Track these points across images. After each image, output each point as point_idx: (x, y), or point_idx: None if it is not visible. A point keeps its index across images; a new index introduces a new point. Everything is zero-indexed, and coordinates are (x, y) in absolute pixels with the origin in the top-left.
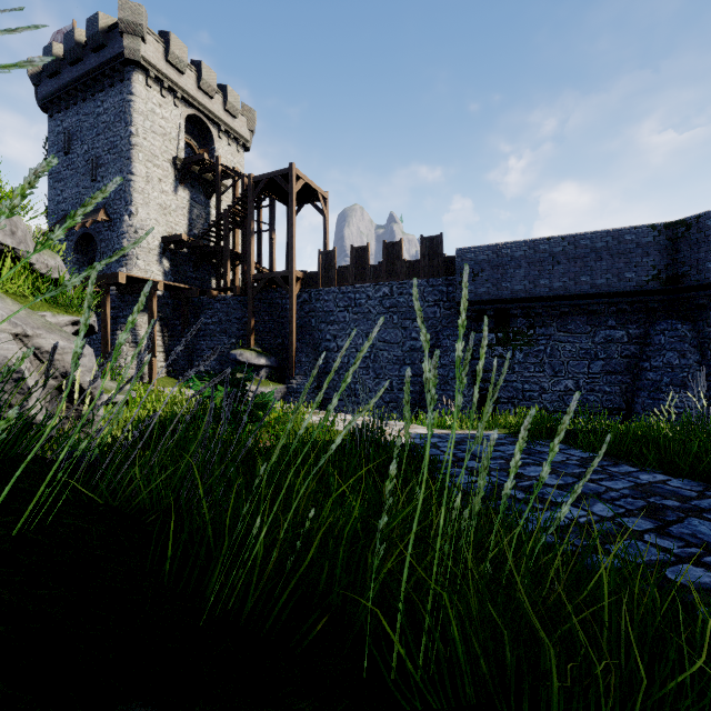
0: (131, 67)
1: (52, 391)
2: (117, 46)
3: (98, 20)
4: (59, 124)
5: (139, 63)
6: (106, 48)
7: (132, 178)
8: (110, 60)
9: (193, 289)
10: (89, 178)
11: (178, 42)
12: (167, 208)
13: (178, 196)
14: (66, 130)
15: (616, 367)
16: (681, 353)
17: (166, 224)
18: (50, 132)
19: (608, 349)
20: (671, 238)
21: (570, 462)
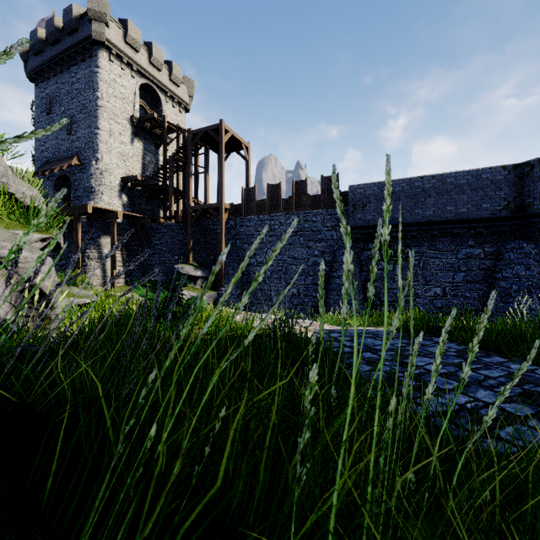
0: (97, 46)
1: (17, 294)
2: (86, 30)
3: (72, 10)
4: (42, 91)
5: (103, 43)
6: (78, 31)
7: (98, 132)
8: (81, 41)
9: (145, 217)
10: (65, 132)
11: (134, 27)
12: (125, 155)
13: (134, 146)
14: (47, 95)
15: (474, 277)
16: (527, 266)
17: (124, 168)
18: (36, 97)
19: (468, 263)
20: (518, 176)
21: (449, 354)
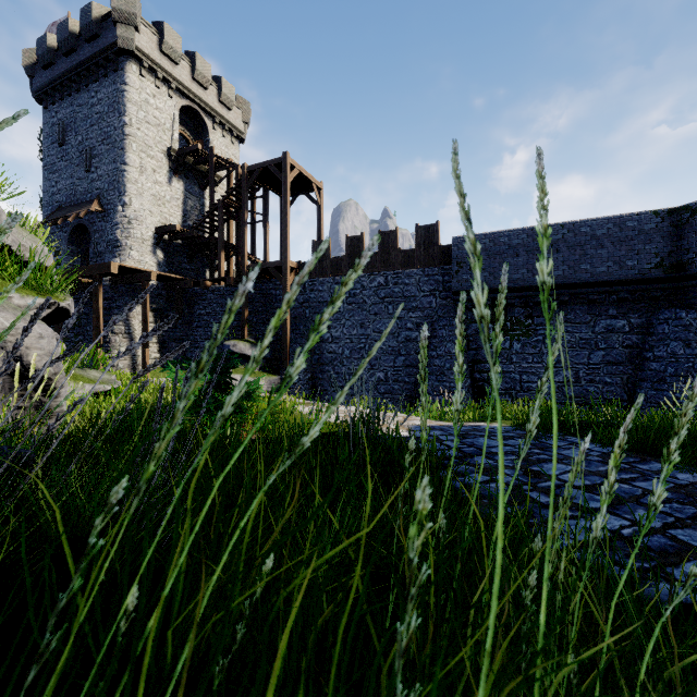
0: (125, 57)
1: (5, 377)
2: (110, 35)
3: (91, 10)
4: (53, 116)
5: (132, 53)
6: (99, 38)
7: (126, 168)
8: (104, 50)
9: (187, 280)
10: (83, 169)
11: (172, 32)
12: (161, 199)
13: (172, 187)
14: (60, 121)
15: (617, 357)
16: (686, 343)
17: (160, 215)
18: (45, 124)
19: (608, 339)
20: (675, 224)
21: (591, 458)
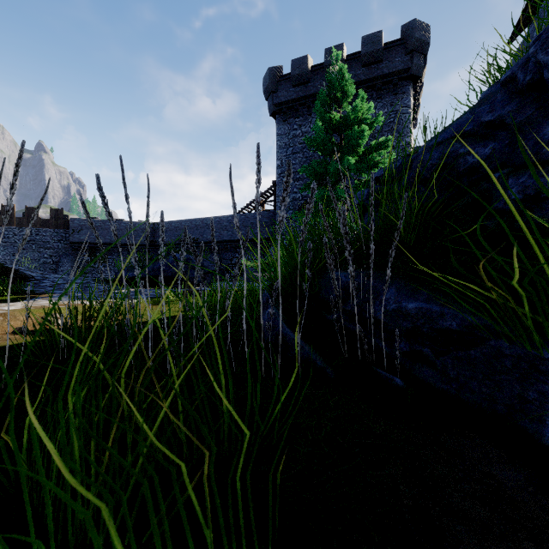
0: None
1: None
2: None
3: None
4: None
5: None
6: None
7: None
8: None
9: None
10: None
11: None
12: None
13: None
14: None
15: None
16: None
17: None
18: None
19: None
20: (153, 228)
21: None
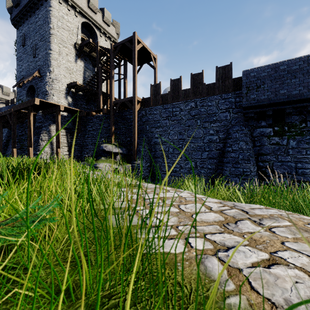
0: None
1: None
2: None
3: None
4: (20, 32)
5: None
6: None
7: (51, 52)
8: None
9: (82, 111)
10: (32, 56)
11: None
12: (71, 70)
13: (77, 64)
14: (22, 33)
15: None
16: None
17: (70, 79)
18: (17, 37)
19: None
20: None
21: None
